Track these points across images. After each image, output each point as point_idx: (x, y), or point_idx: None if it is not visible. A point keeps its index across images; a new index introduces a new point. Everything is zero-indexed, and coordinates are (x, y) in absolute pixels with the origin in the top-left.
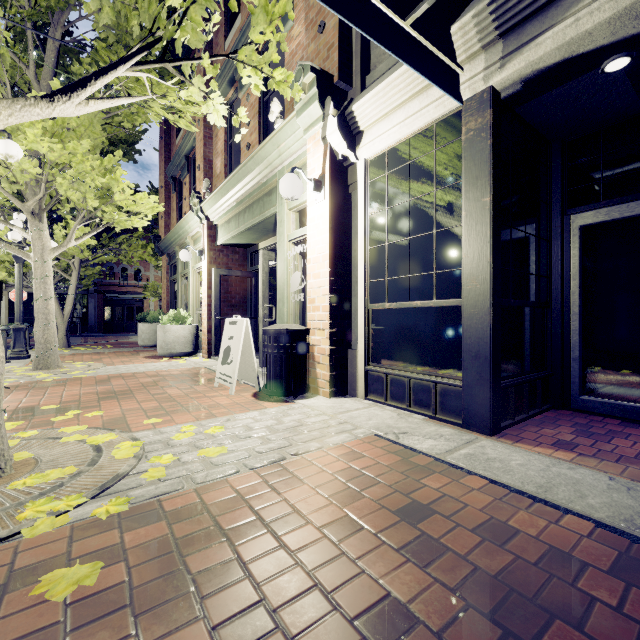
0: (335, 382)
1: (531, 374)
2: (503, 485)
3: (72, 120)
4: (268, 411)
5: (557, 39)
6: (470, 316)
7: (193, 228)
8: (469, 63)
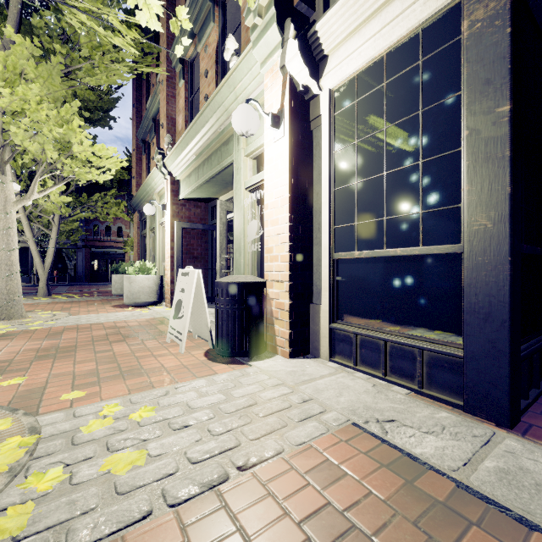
0: (295, 341)
1: (538, 337)
2: None
3: (30, 71)
4: (217, 379)
5: None
6: (476, 266)
7: (158, 184)
8: None
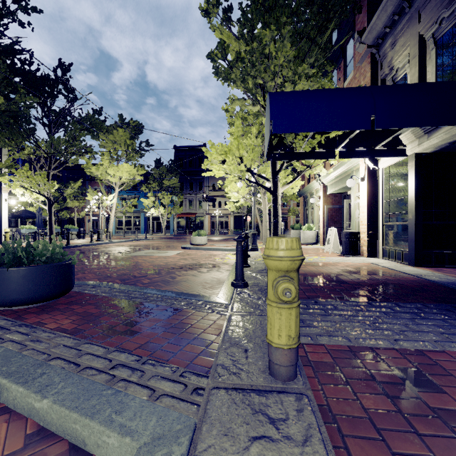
0: (369, 252)
1: (454, 251)
2: (394, 270)
3: None
4: (340, 257)
5: (427, 144)
6: (409, 228)
7: (316, 186)
8: (408, 145)
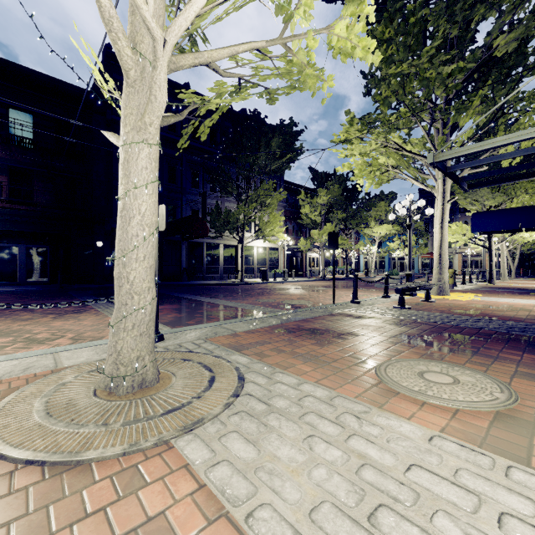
0: None
1: None
2: None
3: None
4: None
5: None
6: None
7: None
8: None
